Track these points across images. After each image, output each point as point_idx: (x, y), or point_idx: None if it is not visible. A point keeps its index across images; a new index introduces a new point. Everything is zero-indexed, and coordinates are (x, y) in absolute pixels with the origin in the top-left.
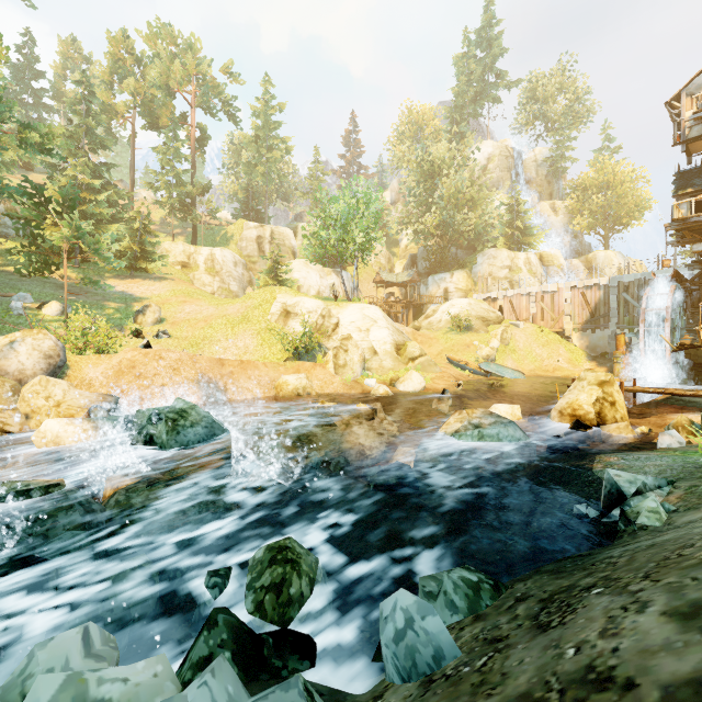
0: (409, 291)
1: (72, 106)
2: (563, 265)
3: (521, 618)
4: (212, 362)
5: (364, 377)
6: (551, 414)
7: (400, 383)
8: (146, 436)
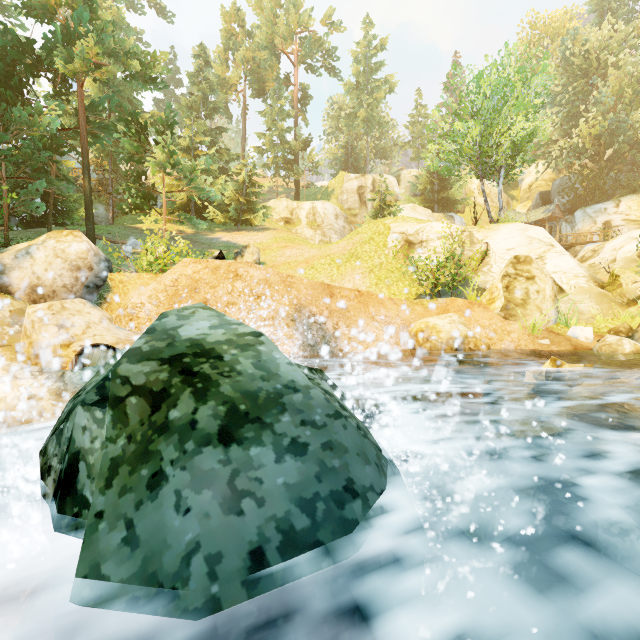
0: None
1: (192, 78)
2: None
3: None
4: (315, 289)
5: (561, 326)
6: None
7: None
8: (63, 452)
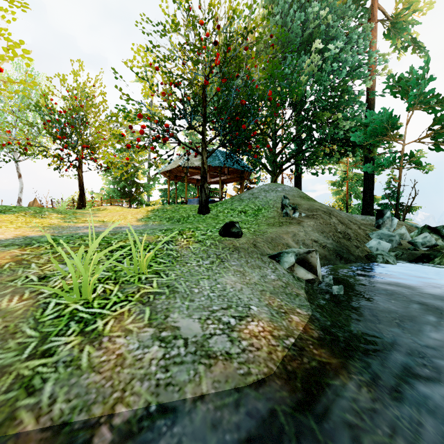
0: None
1: None
2: None
3: (354, 241)
4: None
5: None
6: None
7: None
8: None
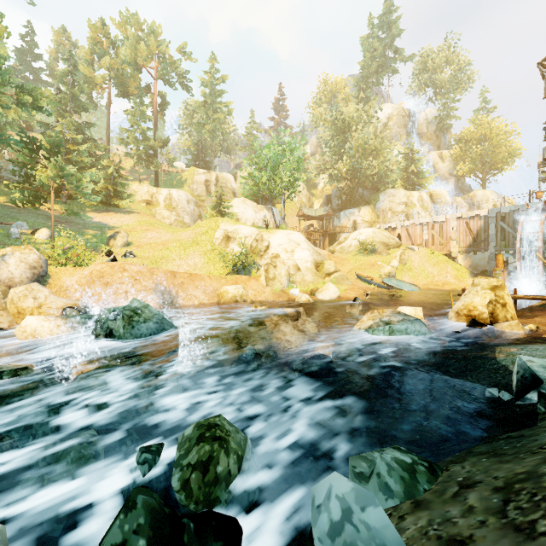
0: (325, 223)
1: (61, 78)
2: (449, 202)
3: (479, 511)
4: (166, 274)
5: (290, 288)
6: (448, 314)
7: (319, 293)
8: (106, 329)
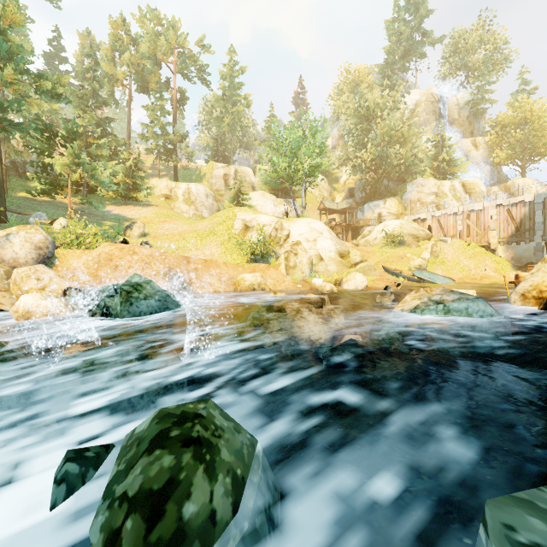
0: (347, 218)
1: (83, 74)
2: (484, 192)
3: None
4: (179, 259)
5: (312, 278)
6: (510, 298)
7: (344, 282)
8: (103, 307)
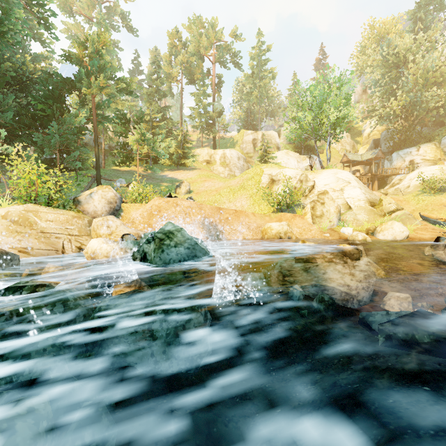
0: (372, 168)
1: (150, 77)
2: None
3: None
4: (213, 210)
5: (340, 227)
6: None
7: (379, 232)
8: (142, 253)
